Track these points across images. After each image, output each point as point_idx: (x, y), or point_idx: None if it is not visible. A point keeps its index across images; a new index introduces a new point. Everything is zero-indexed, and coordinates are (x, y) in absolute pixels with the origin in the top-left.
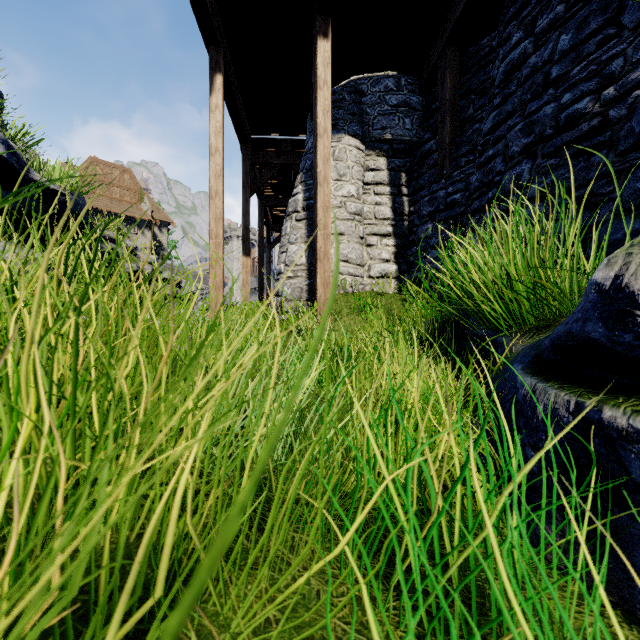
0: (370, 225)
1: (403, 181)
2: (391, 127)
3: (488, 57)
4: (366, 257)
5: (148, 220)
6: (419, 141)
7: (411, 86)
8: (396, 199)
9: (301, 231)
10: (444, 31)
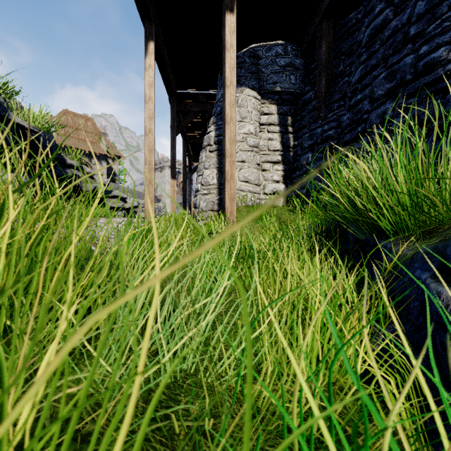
0: (264, 155)
1: (289, 122)
2: (280, 82)
3: (354, 27)
4: (262, 179)
5: (105, 154)
6: (301, 92)
7: (295, 52)
8: (284, 136)
9: (213, 159)
10: (321, 8)
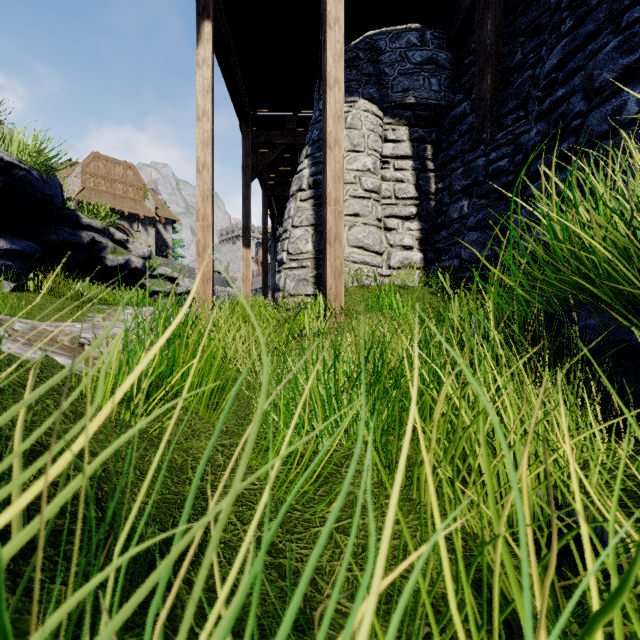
0: (389, 206)
1: (428, 154)
2: (414, 89)
3: None
4: (385, 243)
5: (152, 217)
6: (448, 105)
7: (438, 41)
8: (420, 175)
9: (307, 212)
10: None
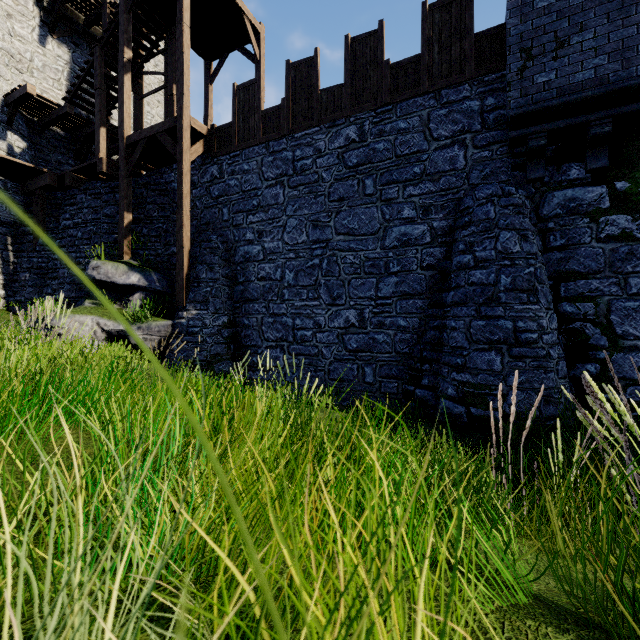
0: None
1: (10, 242)
2: (0, 211)
3: (61, 205)
4: None
5: None
6: (21, 222)
7: (16, 189)
8: (4, 252)
9: None
10: (37, 183)
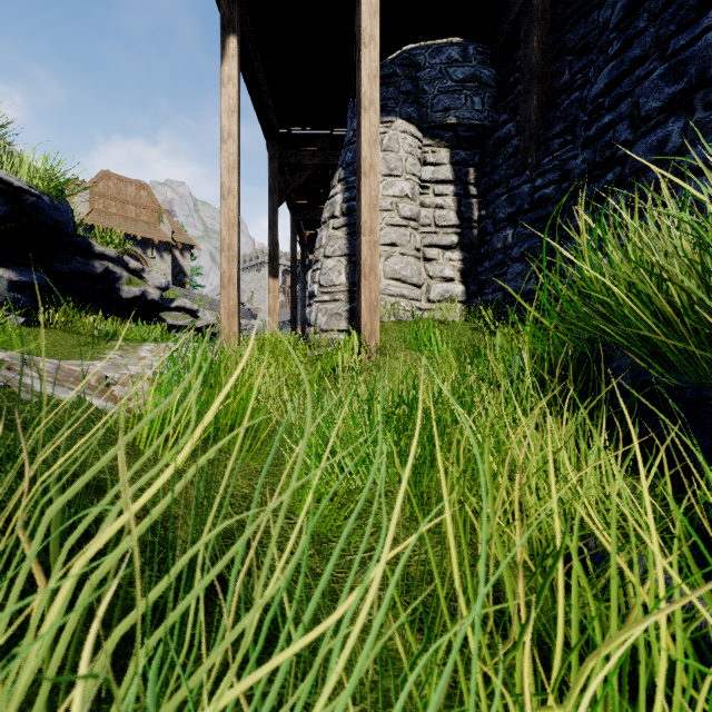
0: (429, 234)
1: (471, 178)
2: (456, 108)
3: (591, 2)
4: (424, 275)
5: (168, 242)
6: (492, 126)
7: (481, 56)
8: (462, 201)
9: (340, 241)
10: None
